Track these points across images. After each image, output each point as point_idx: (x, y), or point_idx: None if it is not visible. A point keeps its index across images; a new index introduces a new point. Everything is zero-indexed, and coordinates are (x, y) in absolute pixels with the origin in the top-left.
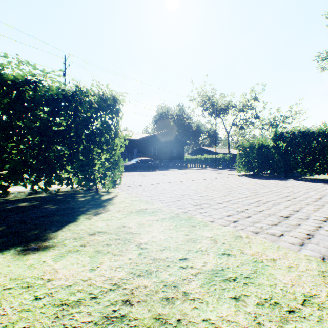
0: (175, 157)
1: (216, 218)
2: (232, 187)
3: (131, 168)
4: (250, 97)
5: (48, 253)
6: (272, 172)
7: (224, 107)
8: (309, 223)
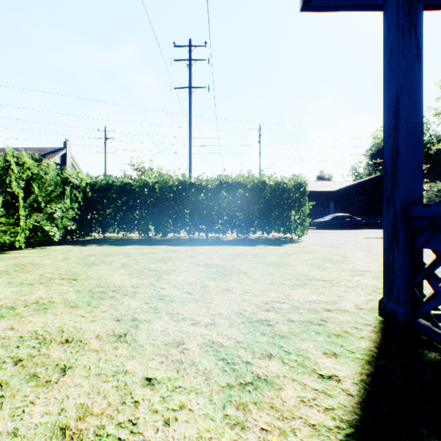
0: None
1: (352, 248)
2: None
3: (324, 225)
4: None
5: (282, 247)
6: None
7: None
8: None
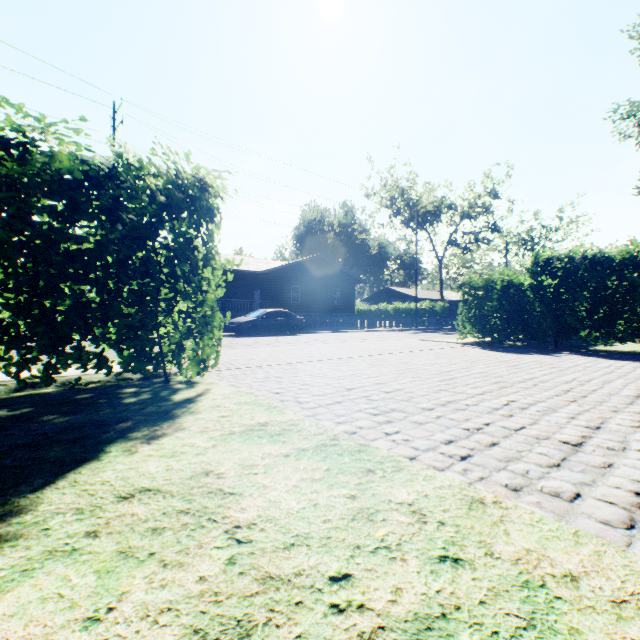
0: (336, 307)
1: (420, 449)
2: (451, 371)
3: (249, 329)
4: (483, 189)
5: None
6: (530, 339)
7: (433, 209)
8: (632, 460)
